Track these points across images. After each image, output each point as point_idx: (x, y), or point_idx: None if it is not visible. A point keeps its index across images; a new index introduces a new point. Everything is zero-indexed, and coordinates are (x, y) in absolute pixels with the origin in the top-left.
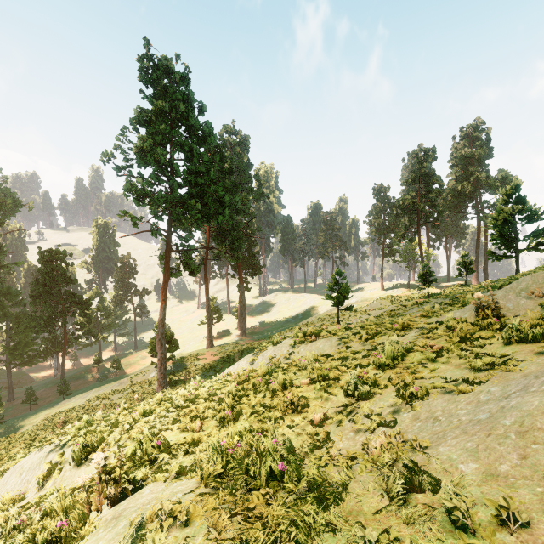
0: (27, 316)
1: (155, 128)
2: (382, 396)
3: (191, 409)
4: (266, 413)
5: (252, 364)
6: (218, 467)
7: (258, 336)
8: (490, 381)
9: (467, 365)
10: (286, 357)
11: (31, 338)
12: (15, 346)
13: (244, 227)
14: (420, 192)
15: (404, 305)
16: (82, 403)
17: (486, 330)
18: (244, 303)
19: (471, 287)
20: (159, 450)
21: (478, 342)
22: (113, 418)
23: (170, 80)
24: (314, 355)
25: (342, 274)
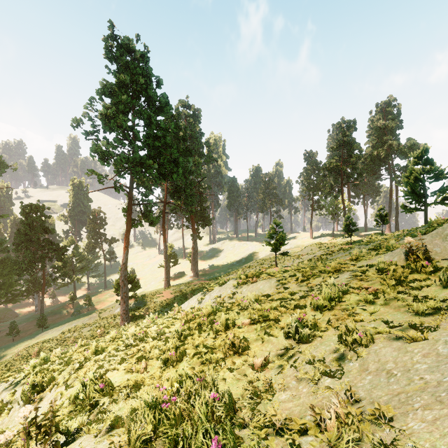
0: (11, 261)
1: (119, 99)
2: (323, 340)
3: (140, 347)
4: (208, 355)
5: (201, 302)
6: (149, 428)
7: (208, 277)
8: (440, 327)
9: (406, 308)
10: (230, 297)
11: (14, 280)
12: (0, 286)
13: (196, 185)
14: (343, 157)
15: (331, 251)
16: (56, 335)
17: (419, 272)
18: (196, 250)
19: (386, 235)
20: (101, 393)
21: (414, 285)
22: (67, 356)
23: (131, 57)
24: (255, 295)
25: (279, 223)
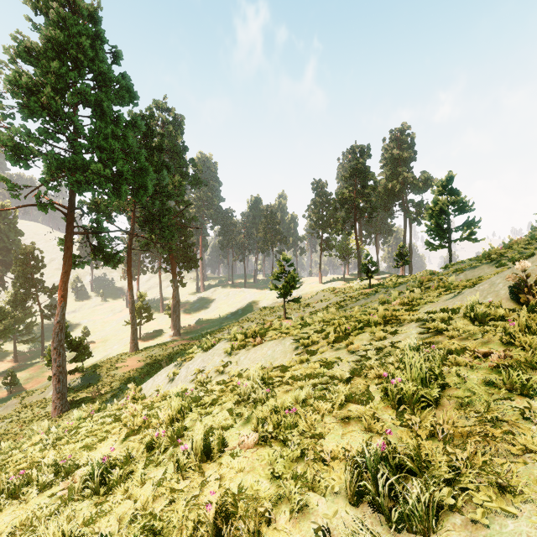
0: None
1: (47, 67)
2: (478, 527)
3: None
4: None
5: (172, 380)
6: None
7: (194, 335)
8: None
9: None
10: (219, 370)
11: None
12: None
13: (178, 215)
14: (356, 188)
15: (349, 296)
16: None
17: None
18: (178, 300)
19: (407, 278)
20: None
21: None
22: None
23: (71, 11)
24: (260, 369)
25: (290, 259)
